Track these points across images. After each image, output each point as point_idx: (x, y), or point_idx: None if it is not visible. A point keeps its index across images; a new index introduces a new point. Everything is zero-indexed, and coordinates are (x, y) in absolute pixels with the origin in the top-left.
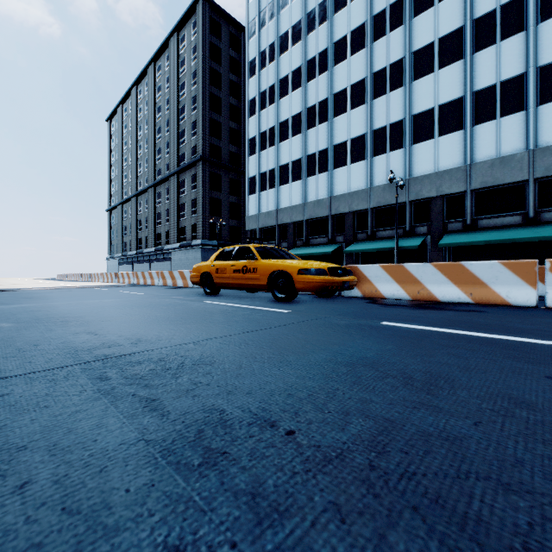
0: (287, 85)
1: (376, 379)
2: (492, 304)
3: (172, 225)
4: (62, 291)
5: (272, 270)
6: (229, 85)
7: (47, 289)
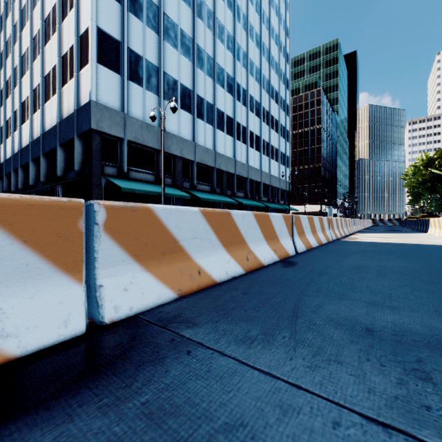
0: None
1: None
2: None
3: None
4: None
5: None
6: None
7: None
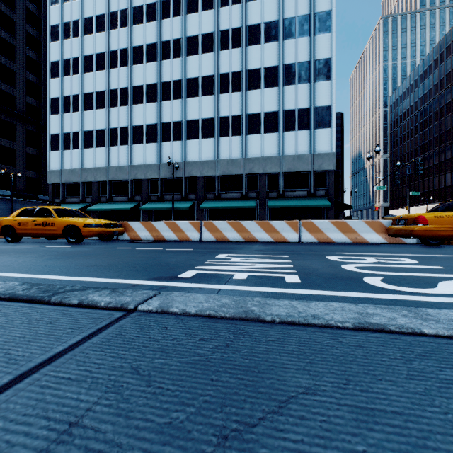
0: (92, 64)
1: (89, 257)
2: (185, 240)
3: None
4: None
5: (67, 224)
6: (26, 36)
7: None
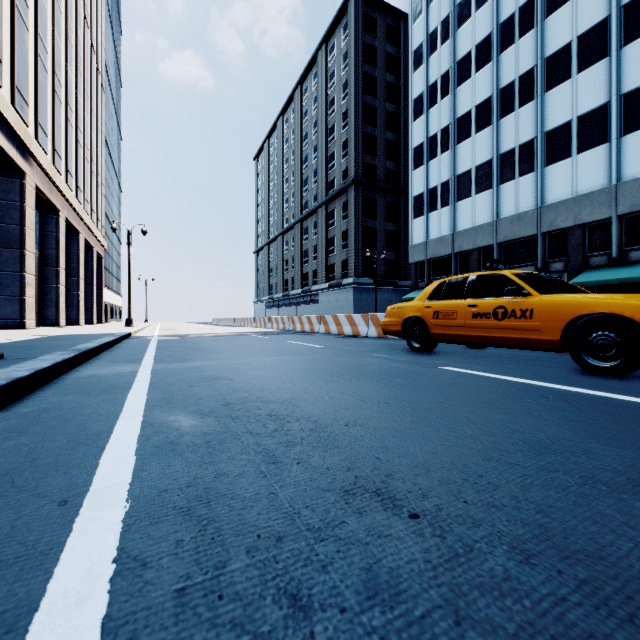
0: (468, 66)
1: None
2: None
3: (319, 263)
4: (226, 340)
5: (577, 313)
6: (386, 89)
7: (210, 336)
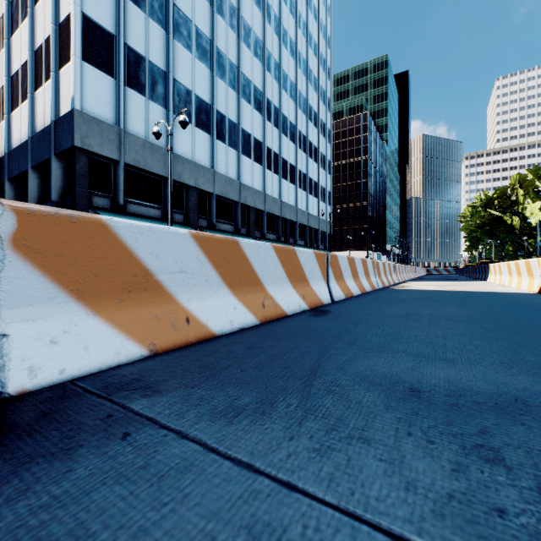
0: None
1: None
2: None
3: None
4: None
5: None
6: None
7: None
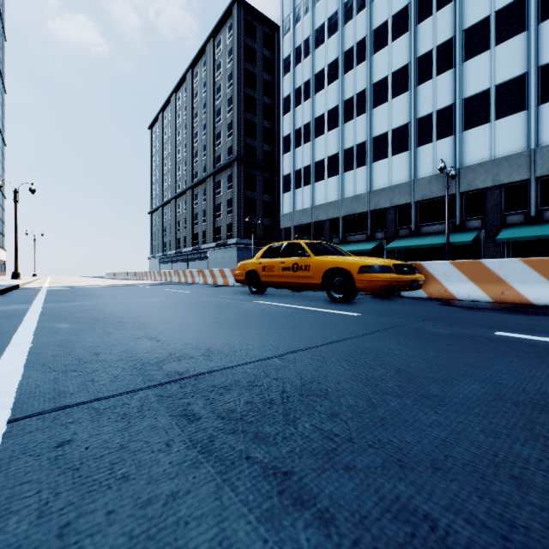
0: (323, 79)
1: None
2: None
3: (208, 225)
4: (112, 289)
5: (328, 267)
6: (263, 85)
7: (99, 287)
